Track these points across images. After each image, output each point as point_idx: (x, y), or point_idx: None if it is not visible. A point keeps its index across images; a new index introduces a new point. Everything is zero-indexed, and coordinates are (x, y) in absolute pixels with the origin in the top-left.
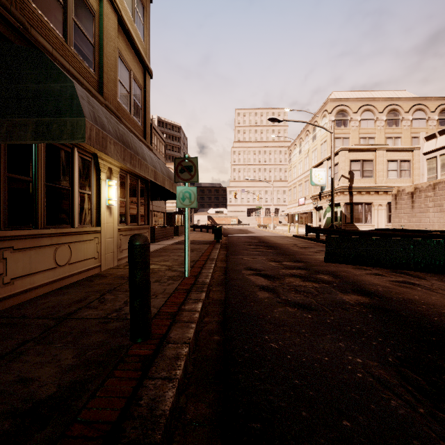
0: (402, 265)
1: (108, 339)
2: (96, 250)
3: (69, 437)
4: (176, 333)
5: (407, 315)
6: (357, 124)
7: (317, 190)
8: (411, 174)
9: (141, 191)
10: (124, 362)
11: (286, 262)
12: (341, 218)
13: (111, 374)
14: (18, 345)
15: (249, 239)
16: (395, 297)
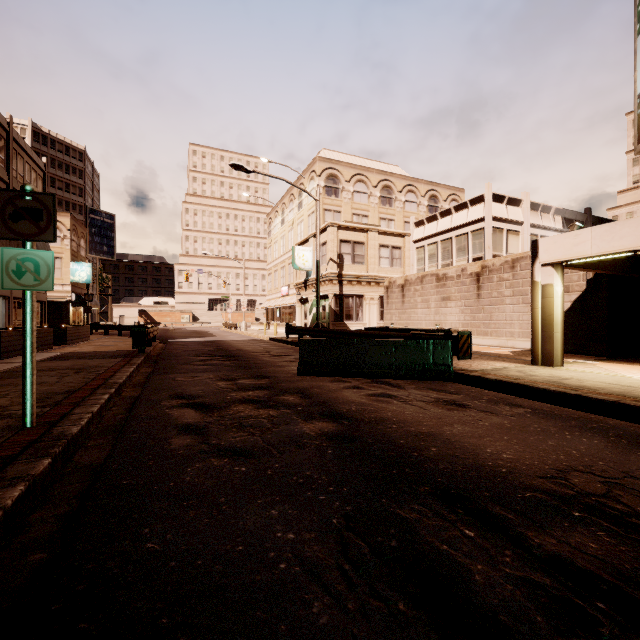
0: (384, 373)
1: None
2: None
3: None
4: None
5: (374, 442)
6: (350, 196)
7: (302, 276)
8: (403, 263)
9: None
10: None
11: (244, 380)
12: (330, 315)
13: None
14: None
15: (202, 346)
16: (368, 417)
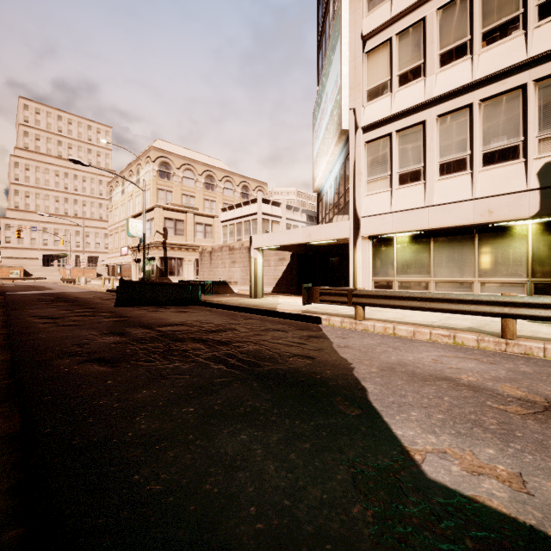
0: (165, 303)
1: None
2: None
3: None
4: None
5: (133, 320)
6: (180, 180)
7: (137, 241)
8: (213, 236)
9: None
10: None
11: (79, 310)
12: (156, 272)
13: None
14: None
15: (43, 296)
16: (138, 316)
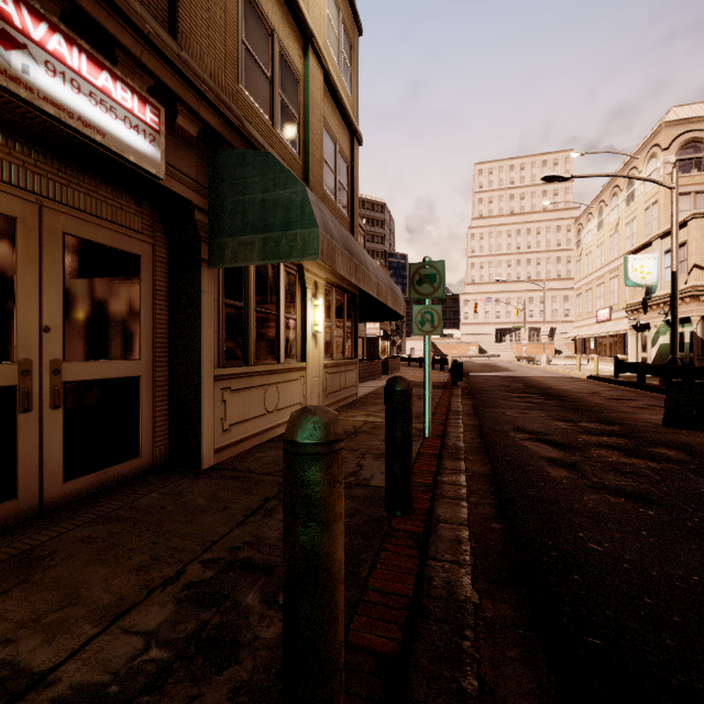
0: None
1: (359, 508)
2: (301, 393)
3: (368, 602)
4: (444, 511)
5: None
6: None
7: (638, 294)
8: None
9: (347, 310)
10: (391, 536)
11: (586, 423)
12: (693, 346)
13: (383, 547)
14: (262, 501)
15: (507, 381)
16: None
